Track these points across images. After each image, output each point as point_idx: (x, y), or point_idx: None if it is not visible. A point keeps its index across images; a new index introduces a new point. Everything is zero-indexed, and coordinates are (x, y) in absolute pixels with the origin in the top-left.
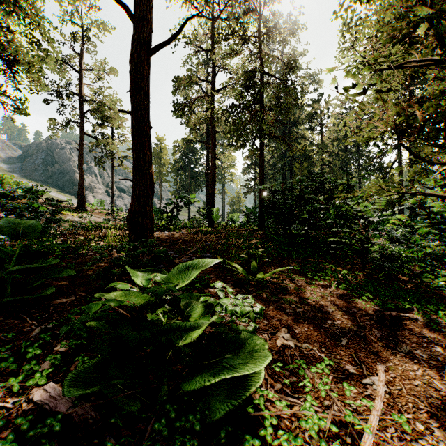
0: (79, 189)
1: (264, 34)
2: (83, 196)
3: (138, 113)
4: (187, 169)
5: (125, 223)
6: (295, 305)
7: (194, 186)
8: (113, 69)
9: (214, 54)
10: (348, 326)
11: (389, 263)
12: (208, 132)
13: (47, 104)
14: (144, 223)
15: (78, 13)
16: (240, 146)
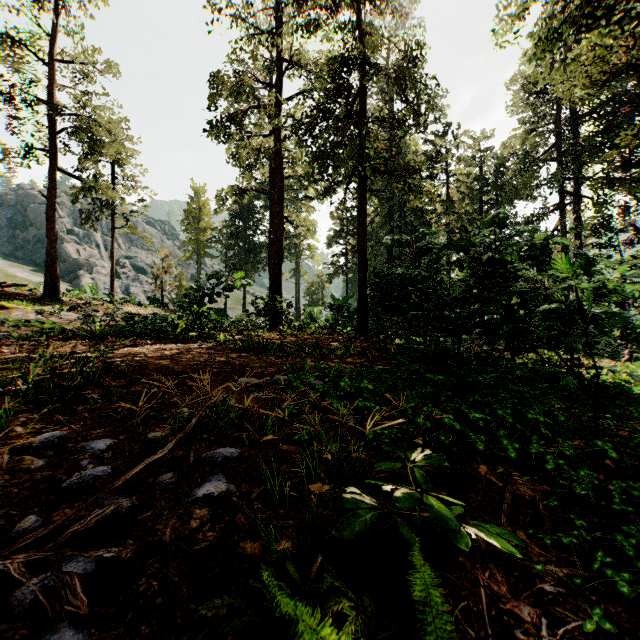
0: (48, 265)
1: None
2: (56, 277)
3: None
4: (241, 238)
5: (109, 325)
6: None
7: (252, 264)
8: (108, 61)
9: (281, 37)
10: None
11: None
12: (273, 176)
13: None
14: None
15: None
16: (324, 191)
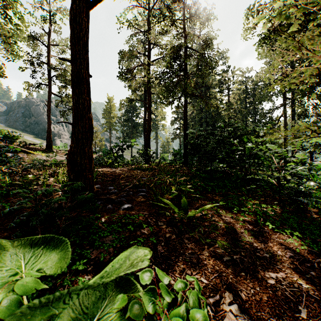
0: (47, 135)
1: (187, 18)
2: (51, 141)
3: (77, 61)
4: (130, 121)
5: None
6: (230, 250)
7: (135, 133)
8: None
9: (150, 33)
10: (294, 280)
11: (303, 198)
12: (145, 93)
13: (22, 70)
14: (82, 163)
15: (46, 2)
16: (169, 103)
